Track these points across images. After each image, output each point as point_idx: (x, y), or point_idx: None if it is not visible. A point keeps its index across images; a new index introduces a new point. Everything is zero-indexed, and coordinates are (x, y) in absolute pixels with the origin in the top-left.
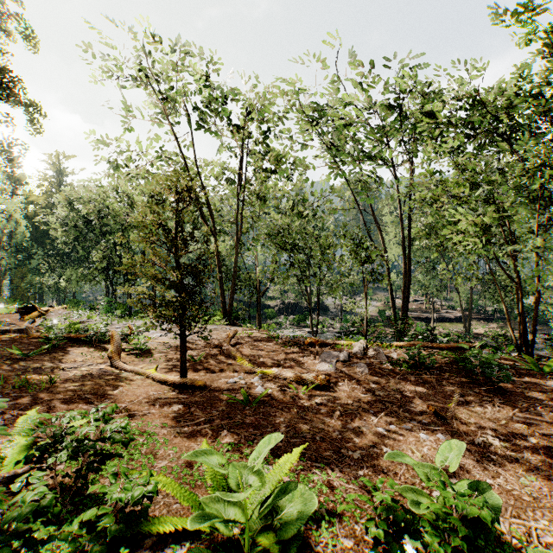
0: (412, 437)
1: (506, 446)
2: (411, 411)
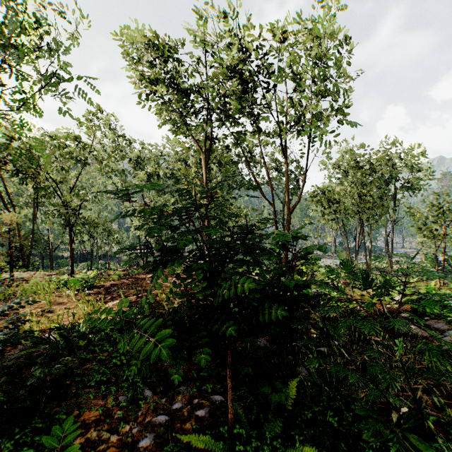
0: None
1: None
2: None
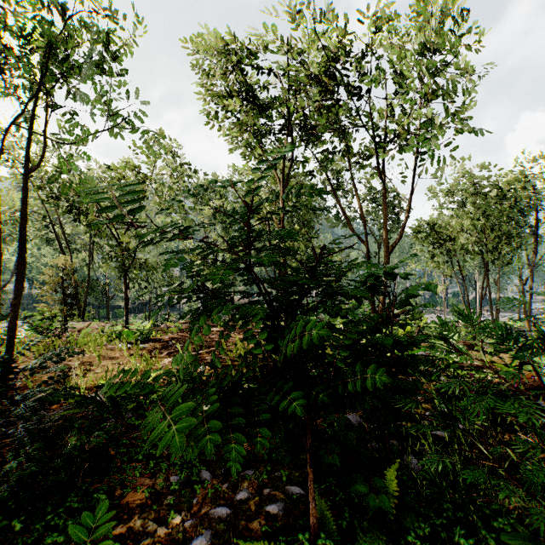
0: None
1: None
2: None
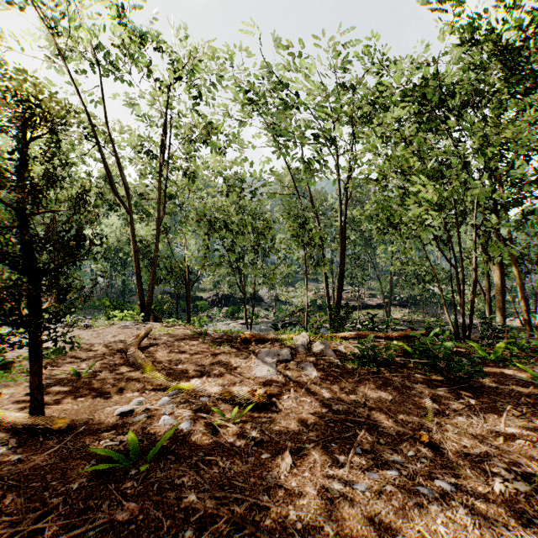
0: (410, 497)
1: (534, 489)
2: (386, 436)
